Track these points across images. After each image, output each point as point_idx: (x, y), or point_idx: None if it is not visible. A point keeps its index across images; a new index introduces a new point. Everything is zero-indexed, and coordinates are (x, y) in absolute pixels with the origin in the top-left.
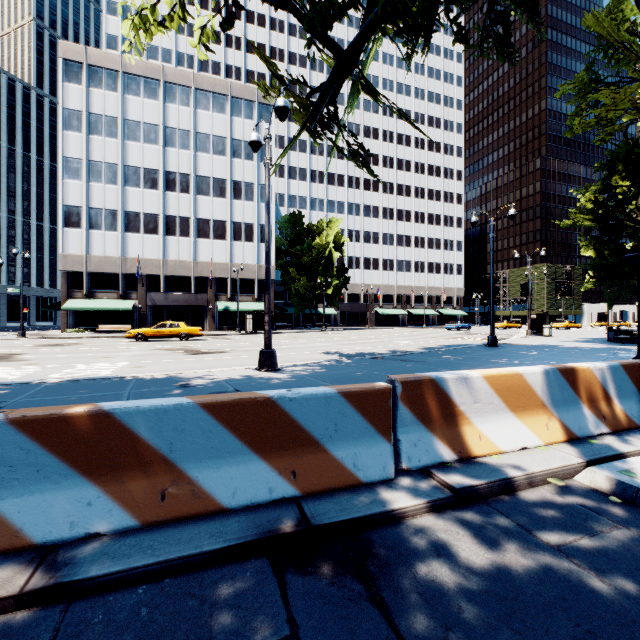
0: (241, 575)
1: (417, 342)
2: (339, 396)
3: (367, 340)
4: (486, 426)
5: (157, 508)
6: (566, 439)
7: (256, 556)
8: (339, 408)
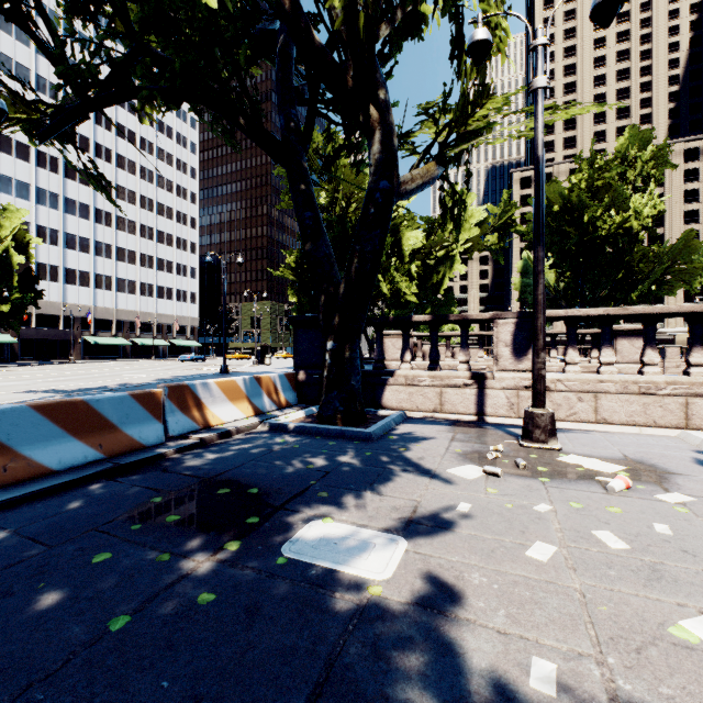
0: (90, 486)
1: (150, 375)
2: (130, 397)
3: (83, 375)
4: (217, 410)
5: (2, 477)
6: (257, 414)
7: (93, 481)
8: (130, 404)
